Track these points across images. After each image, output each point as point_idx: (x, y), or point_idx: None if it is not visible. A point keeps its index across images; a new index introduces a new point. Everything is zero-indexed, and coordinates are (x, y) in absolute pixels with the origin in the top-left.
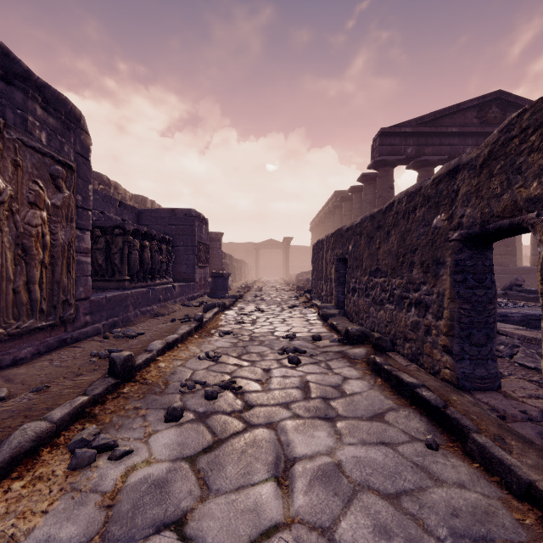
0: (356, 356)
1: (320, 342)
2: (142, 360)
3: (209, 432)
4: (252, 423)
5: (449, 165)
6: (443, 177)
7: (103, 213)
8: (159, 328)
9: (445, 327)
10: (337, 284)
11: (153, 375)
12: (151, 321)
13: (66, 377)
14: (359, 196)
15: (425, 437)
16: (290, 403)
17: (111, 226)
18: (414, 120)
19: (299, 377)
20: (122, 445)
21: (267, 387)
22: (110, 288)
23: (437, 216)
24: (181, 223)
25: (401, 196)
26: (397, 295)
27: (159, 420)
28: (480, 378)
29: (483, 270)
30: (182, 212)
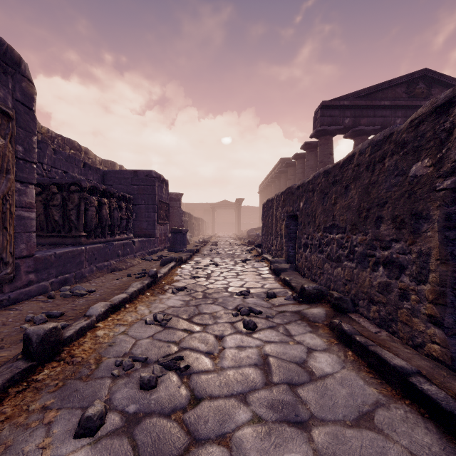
0: (316, 318)
1: (274, 299)
2: (75, 330)
3: None
4: (197, 436)
5: (436, 101)
6: (426, 116)
7: (67, 172)
8: (111, 285)
9: (432, 293)
10: (287, 240)
11: (85, 348)
12: (107, 277)
13: None
14: (302, 162)
15: None
16: (248, 393)
17: (67, 182)
18: (351, 94)
19: (256, 347)
20: None
21: (220, 364)
22: (66, 244)
23: (417, 163)
24: (142, 183)
25: (364, 146)
26: (359, 253)
27: (69, 432)
28: None
29: None
30: (144, 173)
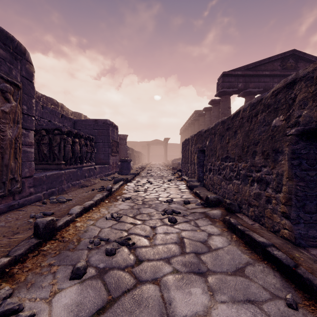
0: (215, 216)
1: (189, 205)
2: (63, 222)
3: (105, 289)
4: (141, 279)
5: (286, 80)
6: (281, 89)
7: (51, 121)
8: (82, 196)
9: (284, 198)
10: (198, 166)
11: (70, 233)
12: (78, 191)
13: (5, 236)
14: (209, 113)
15: (283, 294)
16: (170, 258)
17: (52, 128)
18: (243, 67)
19: (176, 233)
20: (27, 307)
21: (153, 242)
22: (52, 169)
23: (276, 118)
24: (100, 128)
25: (246, 106)
26: (242, 174)
27: (66, 277)
28: (312, 238)
29: (314, 156)
30: (101, 121)
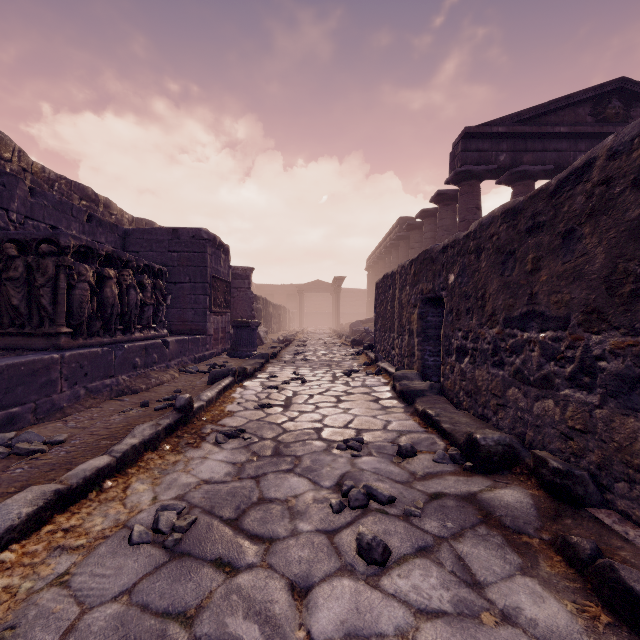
0: (519, 521)
1: (414, 460)
2: None
3: None
4: None
5: None
6: None
7: (57, 228)
8: (103, 426)
9: None
10: (422, 339)
11: None
12: (104, 407)
13: None
14: (431, 222)
15: None
16: None
17: (35, 238)
18: (509, 116)
19: (396, 638)
20: None
21: None
22: (33, 349)
23: None
24: (186, 249)
25: (626, 136)
26: (612, 373)
27: None
28: None
29: None
30: (188, 233)
